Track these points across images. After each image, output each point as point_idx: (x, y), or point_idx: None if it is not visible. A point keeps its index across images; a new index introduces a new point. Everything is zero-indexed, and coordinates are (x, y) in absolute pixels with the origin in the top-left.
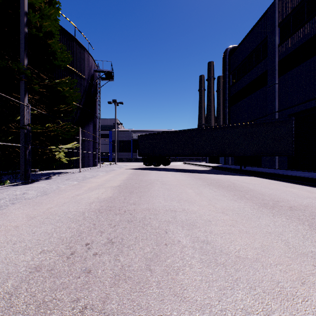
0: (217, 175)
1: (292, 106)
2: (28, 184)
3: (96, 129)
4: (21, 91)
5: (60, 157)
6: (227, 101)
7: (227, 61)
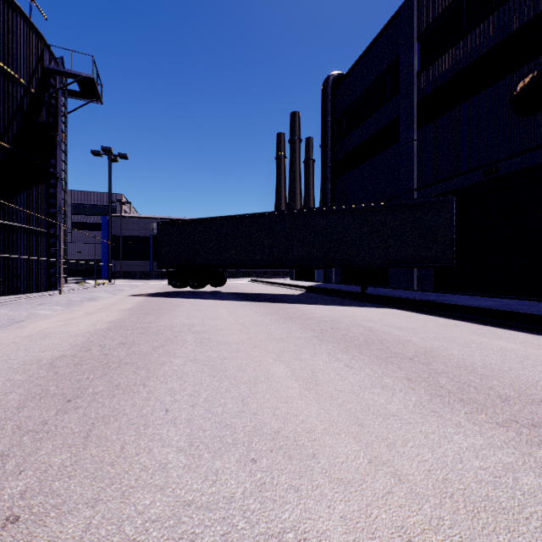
0: (323, 306)
1: (442, 181)
2: None
3: (54, 206)
4: None
5: None
6: (330, 170)
7: (329, 99)
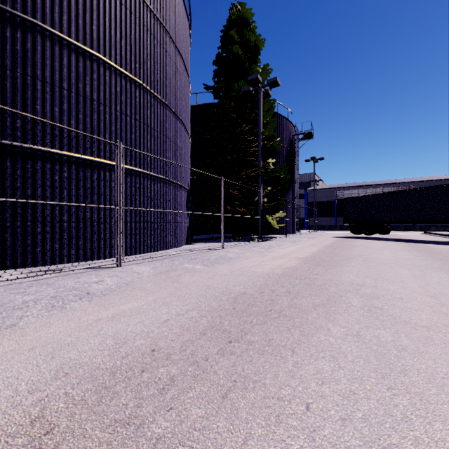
0: None
1: None
2: (264, 241)
3: (294, 195)
4: (259, 183)
5: (272, 224)
6: None
7: None
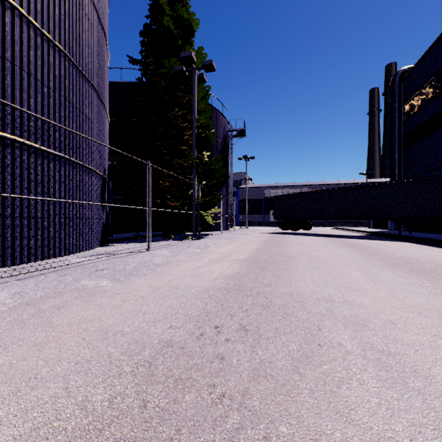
0: (363, 240)
1: None
2: (199, 239)
3: (228, 191)
4: (193, 175)
5: (207, 221)
6: (397, 145)
7: (396, 91)
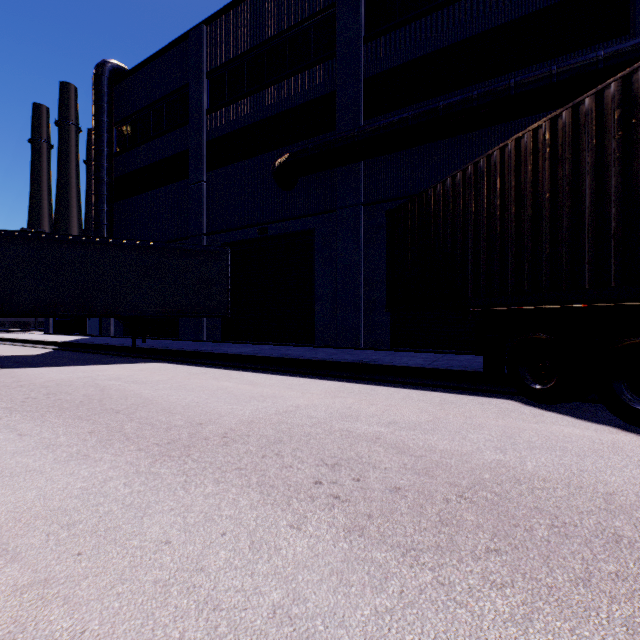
0: (65, 367)
1: (228, 230)
2: None
3: None
4: None
5: None
6: (107, 187)
7: (106, 92)
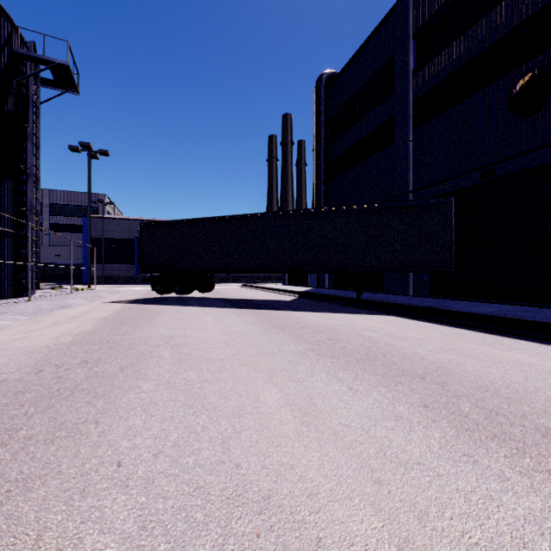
0: (317, 313)
1: (439, 183)
2: None
3: (24, 204)
4: None
5: None
6: (323, 172)
7: (323, 98)
